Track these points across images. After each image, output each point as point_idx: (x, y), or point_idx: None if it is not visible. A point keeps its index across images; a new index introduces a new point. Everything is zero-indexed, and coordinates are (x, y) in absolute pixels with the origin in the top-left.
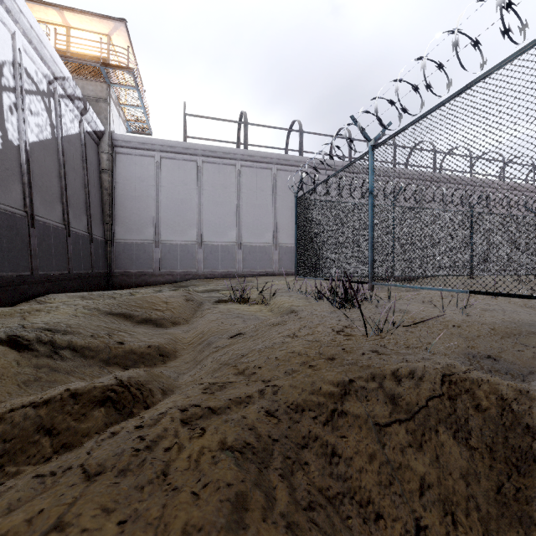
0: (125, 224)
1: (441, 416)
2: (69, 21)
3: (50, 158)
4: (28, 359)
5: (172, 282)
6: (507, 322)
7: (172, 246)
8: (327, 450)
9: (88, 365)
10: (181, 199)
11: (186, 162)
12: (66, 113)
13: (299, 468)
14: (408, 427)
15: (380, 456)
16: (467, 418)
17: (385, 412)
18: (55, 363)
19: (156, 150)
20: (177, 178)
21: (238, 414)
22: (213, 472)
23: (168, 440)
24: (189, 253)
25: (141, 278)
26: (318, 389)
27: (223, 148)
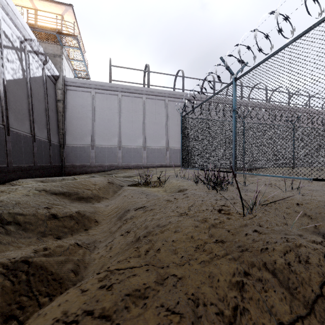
0: (72, 135)
1: None
2: (36, 5)
3: (21, 91)
4: None
5: (102, 171)
6: None
7: (102, 148)
8: None
9: (27, 235)
10: (108, 119)
11: (111, 96)
12: (33, 62)
13: None
14: (311, 323)
15: None
16: None
17: (285, 305)
18: None
19: (92, 88)
20: (105, 106)
21: None
22: None
23: None
24: (113, 153)
25: (82, 168)
26: (216, 279)
27: (134, 87)
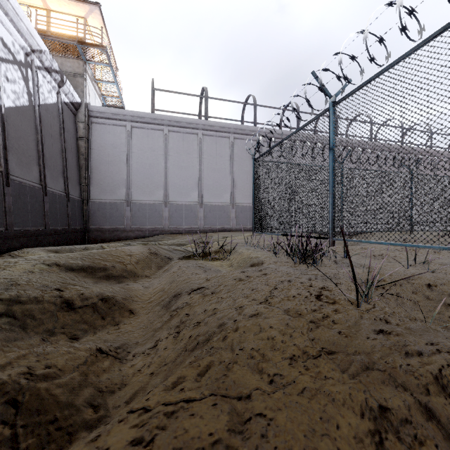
0: (99, 186)
1: None
2: (49, 4)
3: (27, 123)
4: None
5: (141, 237)
6: None
7: (141, 205)
8: None
9: (27, 334)
10: (149, 164)
11: (154, 131)
12: (44, 84)
13: None
14: None
15: None
16: None
17: None
18: None
19: (127, 120)
20: (145, 145)
21: None
22: None
23: None
24: (157, 211)
25: (113, 233)
26: (335, 423)
27: (186, 119)
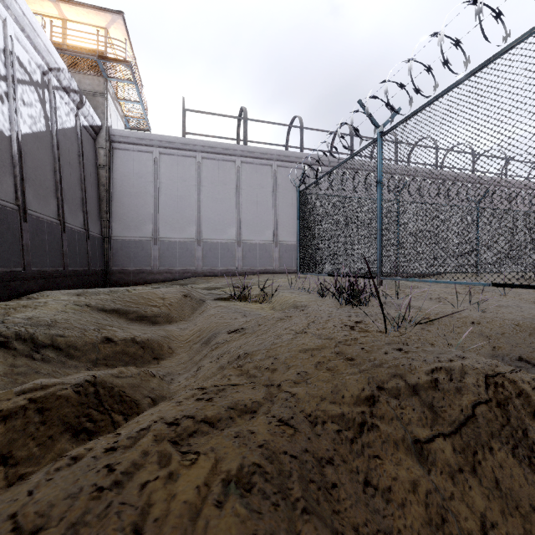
0: (122, 221)
1: (493, 429)
2: (65, 13)
3: (44, 151)
4: (3, 359)
5: (170, 280)
6: (528, 319)
7: (170, 243)
8: (359, 475)
9: (73, 365)
10: (180, 196)
11: (185, 158)
12: (61, 106)
13: (326, 505)
14: (455, 443)
15: (426, 483)
16: (525, 431)
17: (425, 424)
18: (35, 363)
19: (154, 145)
20: (175, 175)
21: (243, 431)
22: (210, 528)
23: (148, 470)
24: (188, 250)
25: (139, 276)
26: (340, 395)
27: (222, 144)
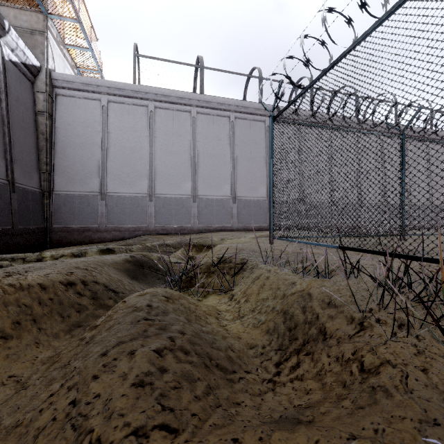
0: (66, 174)
1: None
2: None
3: None
4: None
5: (119, 239)
6: None
7: (119, 199)
8: None
9: None
10: (130, 147)
11: (136, 107)
12: None
13: None
14: None
15: None
16: None
17: None
18: None
19: (102, 92)
20: (126, 124)
21: None
22: None
23: None
24: (139, 206)
25: (84, 234)
26: None
27: (176, 92)
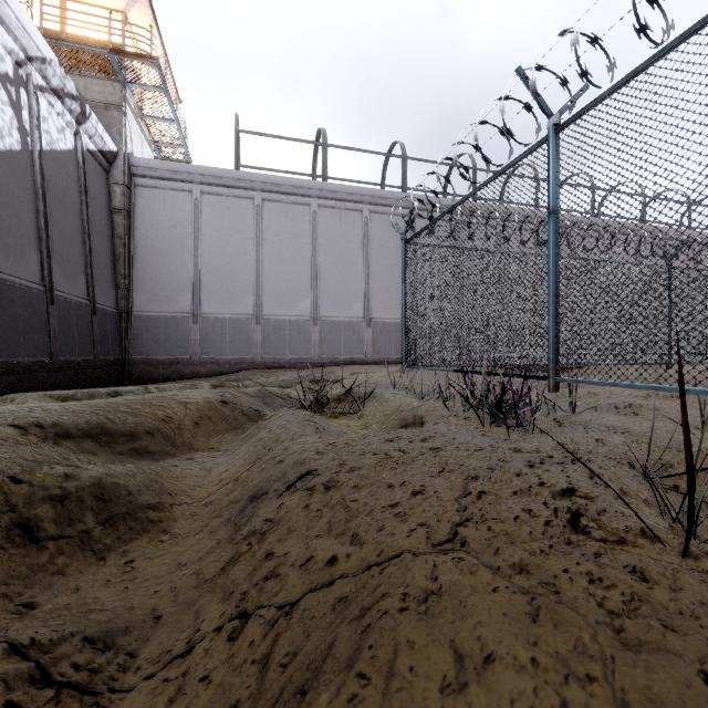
0: (148, 290)
1: None
2: None
3: (18, 181)
4: None
5: (217, 374)
6: None
7: (217, 321)
8: None
9: None
10: (231, 254)
11: (238, 200)
12: (50, 116)
13: None
14: None
15: None
16: None
17: None
18: None
19: (194, 181)
20: (225, 223)
21: None
22: None
23: None
24: (243, 331)
25: (171, 368)
26: None
27: (291, 180)
